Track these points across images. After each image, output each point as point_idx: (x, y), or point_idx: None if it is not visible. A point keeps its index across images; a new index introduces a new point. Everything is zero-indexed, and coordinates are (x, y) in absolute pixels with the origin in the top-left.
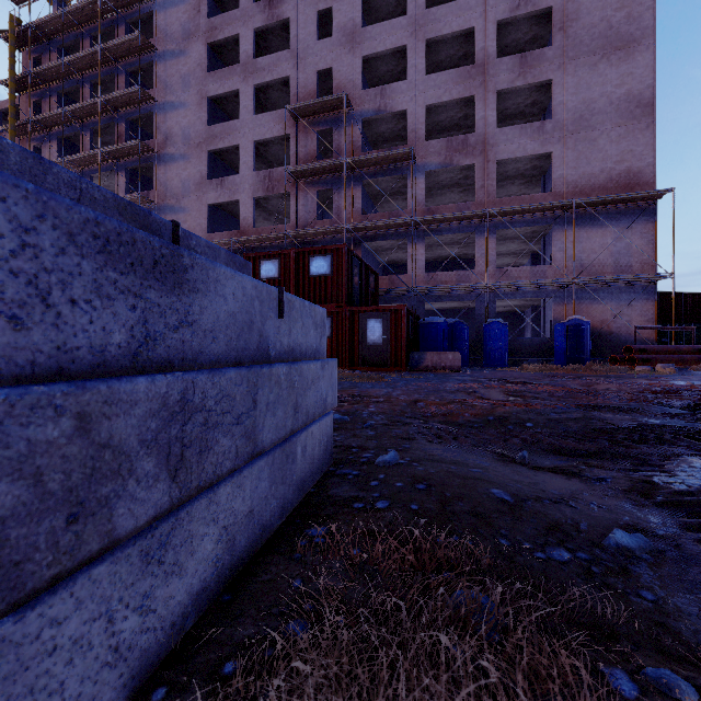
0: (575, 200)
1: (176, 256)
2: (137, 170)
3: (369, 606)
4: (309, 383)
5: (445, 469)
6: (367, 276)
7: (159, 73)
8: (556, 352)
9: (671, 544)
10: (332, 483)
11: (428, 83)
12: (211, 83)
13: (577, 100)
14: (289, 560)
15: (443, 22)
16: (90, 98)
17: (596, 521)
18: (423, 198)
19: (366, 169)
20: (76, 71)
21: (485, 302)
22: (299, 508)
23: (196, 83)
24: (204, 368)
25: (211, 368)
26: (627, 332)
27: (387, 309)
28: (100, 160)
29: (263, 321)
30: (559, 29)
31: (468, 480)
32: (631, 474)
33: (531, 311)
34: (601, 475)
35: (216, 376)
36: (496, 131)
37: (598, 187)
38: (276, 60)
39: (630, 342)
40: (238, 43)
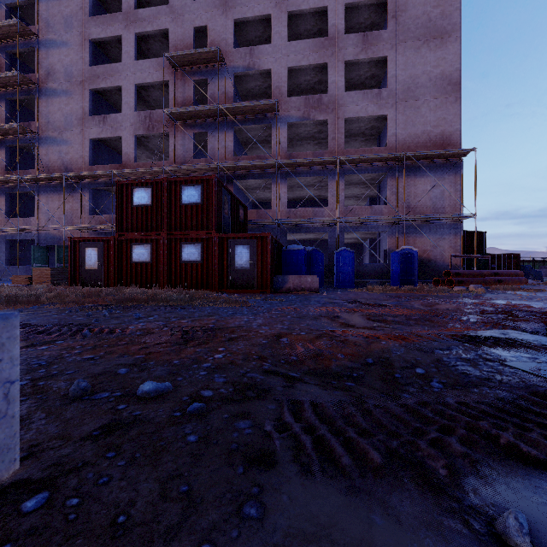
0: (405, 154)
1: None
2: (19, 102)
3: None
4: None
5: None
6: (237, 208)
7: (40, 12)
8: (393, 275)
9: None
10: None
11: (290, 49)
12: (94, 27)
13: (406, 75)
14: None
15: None
16: None
17: None
18: (285, 145)
19: (237, 116)
20: None
21: (336, 234)
22: None
23: (79, 25)
24: None
25: None
26: (441, 259)
27: (253, 236)
28: None
29: None
30: (392, 16)
31: None
32: None
33: (369, 243)
34: None
35: None
36: (344, 94)
37: (421, 145)
38: (156, 13)
39: (443, 267)
40: None
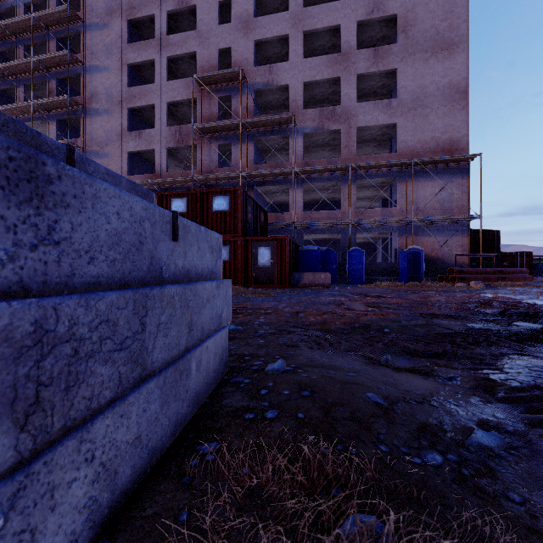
0: (413, 160)
1: (34, 163)
2: (66, 121)
3: (259, 542)
4: (204, 302)
5: (325, 374)
6: (258, 213)
7: (85, 41)
8: (400, 272)
9: (522, 441)
10: (226, 392)
11: (306, 65)
12: (131, 53)
13: (415, 85)
14: (178, 485)
15: (316, 19)
16: (24, 57)
17: (455, 420)
18: (301, 154)
19: (257, 129)
20: (10, 34)
21: (348, 235)
22: (193, 421)
23: (118, 52)
24: (77, 291)
25: (89, 291)
26: (449, 258)
27: (274, 239)
28: (32, 110)
29: (155, 243)
30: (401, 31)
31: (346, 385)
32: (473, 373)
33: (381, 242)
34: (451, 374)
35: (90, 300)
36: (356, 105)
37: (429, 151)
38: (185, 38)
39: (451, 265)
40: (153, 21)
